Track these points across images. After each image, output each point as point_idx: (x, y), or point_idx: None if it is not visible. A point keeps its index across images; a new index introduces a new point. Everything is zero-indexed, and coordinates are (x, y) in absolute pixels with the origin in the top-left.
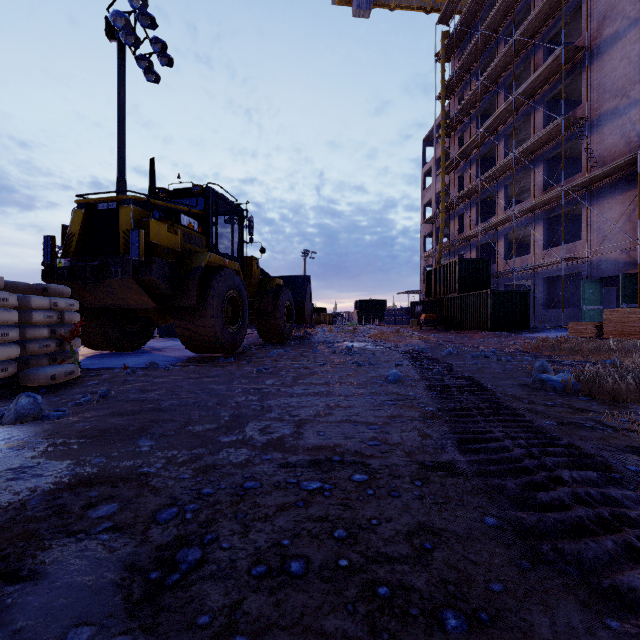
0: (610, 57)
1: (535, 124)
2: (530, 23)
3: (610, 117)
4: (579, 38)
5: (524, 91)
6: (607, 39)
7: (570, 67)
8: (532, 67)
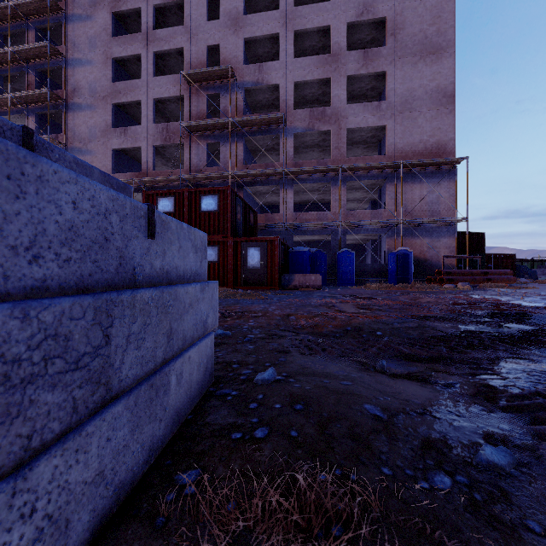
0: (78, 116)
1: (29, 126)
2: (25, 50)
3: (78, 152)
4: (61, 89)
5: (19, 97)
6: (77, 104)
7: (55, 104)
8: (27, 81)
